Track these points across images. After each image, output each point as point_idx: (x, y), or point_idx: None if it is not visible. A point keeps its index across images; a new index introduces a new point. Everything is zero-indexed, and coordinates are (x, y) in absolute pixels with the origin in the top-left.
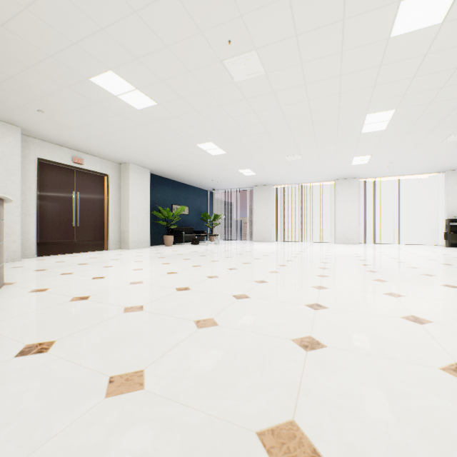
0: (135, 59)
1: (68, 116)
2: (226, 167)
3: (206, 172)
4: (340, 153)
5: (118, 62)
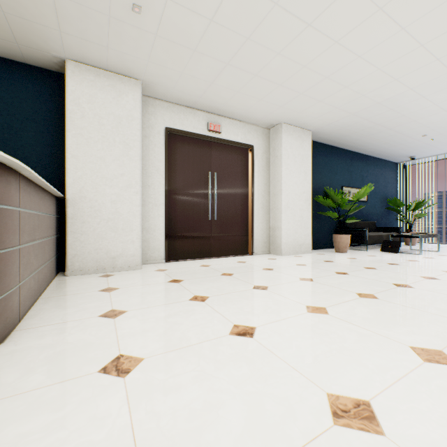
0: None
1: (175, 1)
2: None
3: (422, 114)
4: None
5: None
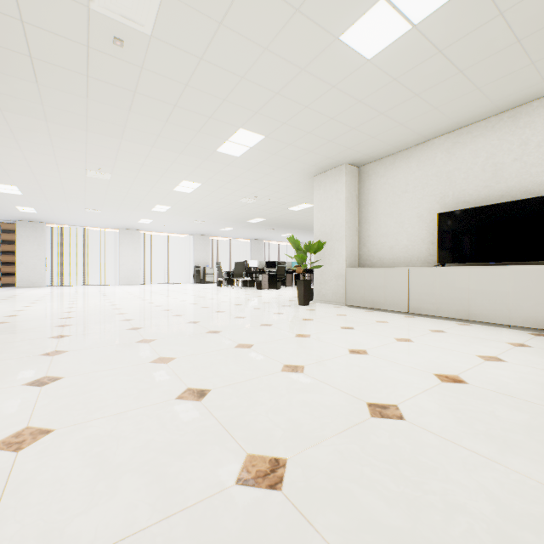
0: (19, 149)
1: None
2: (4, 201)
3: None
4: (133, 215)
5: None
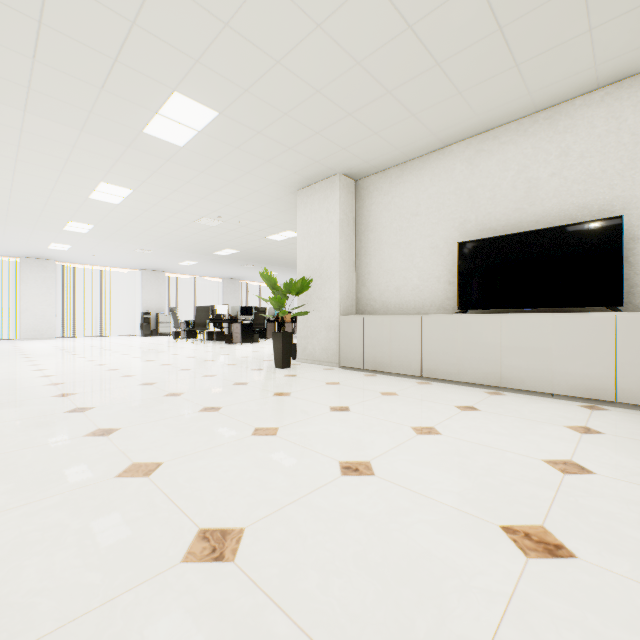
0: None
1: None
2: None
3: None
4: (36, 236)
5: None
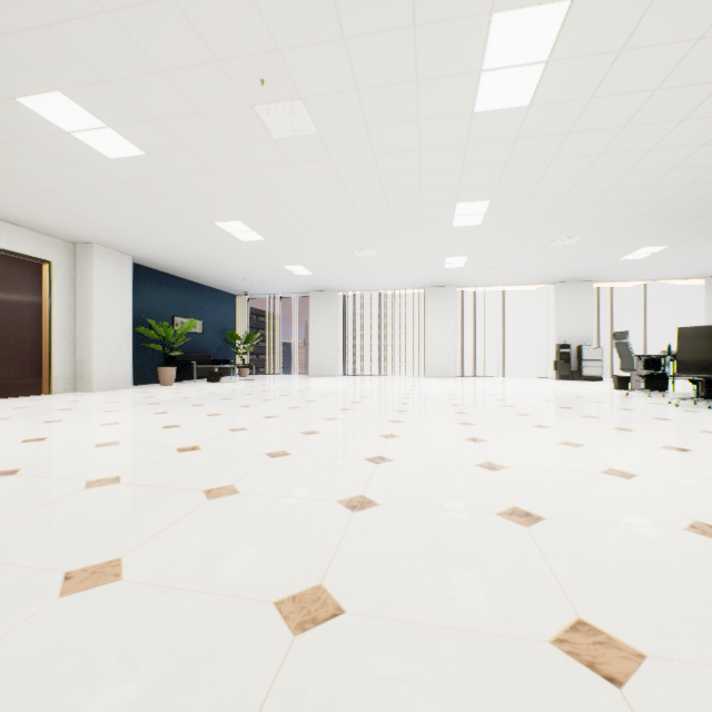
0: (105, 81)
1: None
2: (266, 260)
3: (232, 266)
4: (428, 251)
5: (74, 81)
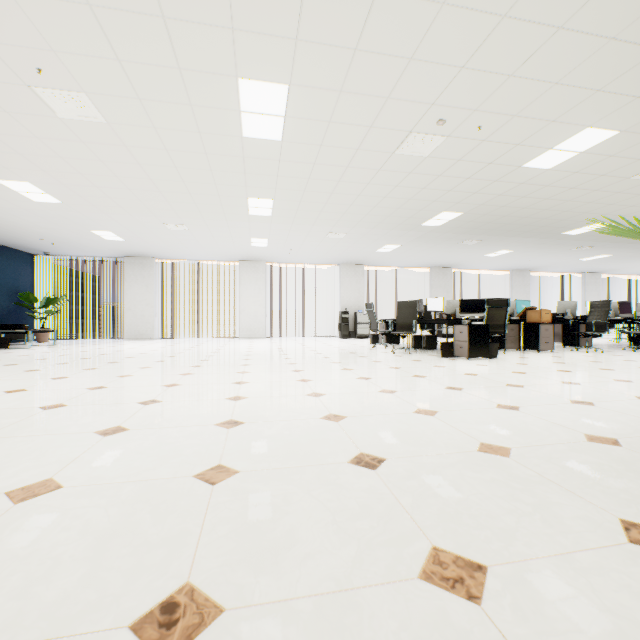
0: None
1: None
2: (67, 223)
3: (24, 224)
4: (234, 231)
5: None
